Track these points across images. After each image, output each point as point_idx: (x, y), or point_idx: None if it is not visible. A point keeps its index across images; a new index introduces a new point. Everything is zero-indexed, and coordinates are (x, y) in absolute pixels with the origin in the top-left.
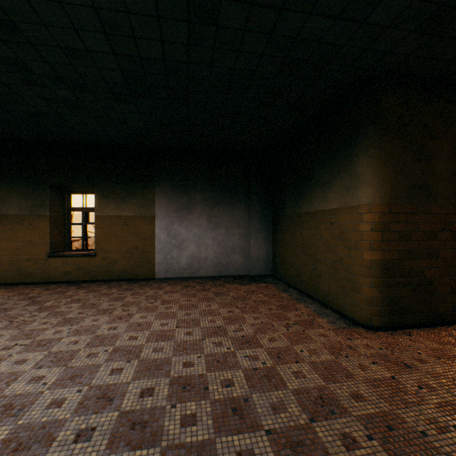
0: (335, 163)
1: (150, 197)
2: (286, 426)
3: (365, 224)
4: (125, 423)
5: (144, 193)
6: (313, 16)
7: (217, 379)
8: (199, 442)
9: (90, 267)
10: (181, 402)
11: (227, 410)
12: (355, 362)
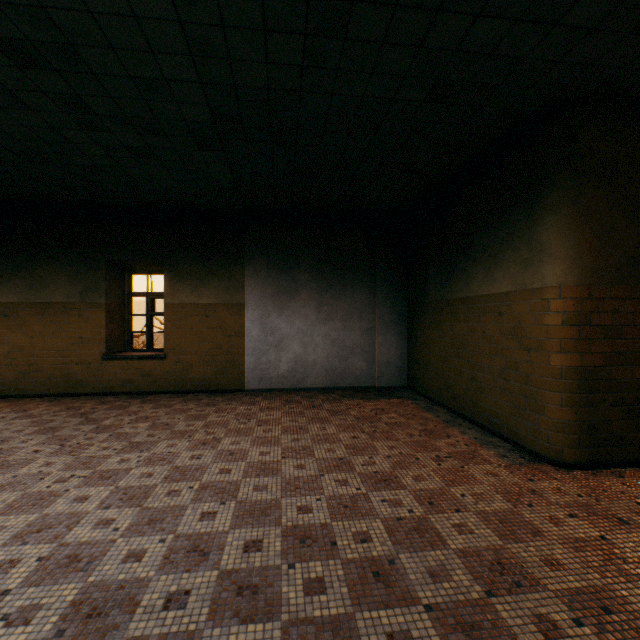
0: (505, 227)
1: (238, 278)
2: (452, 600)
3: (553, 314)
4: (228, 587)
5: (230, 272)
6: (483, 19)
7: (347, 531)
8: (333, 617)
9: (158, 373)
10: (301, 562)
11: (366, 574)
12: (544, 513)
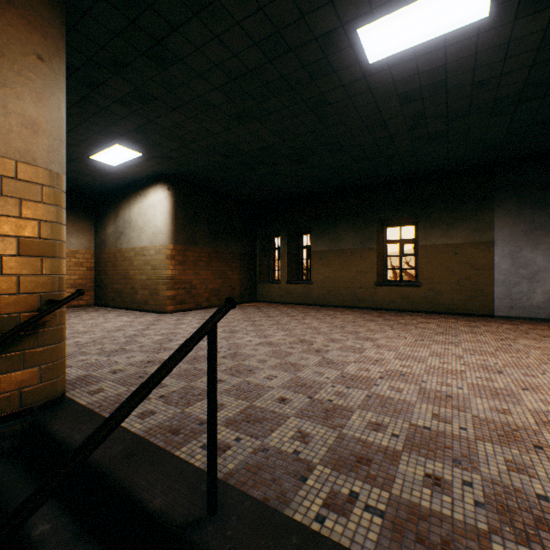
0: None
1: (486, 220)
2: None
3: None
4: None
5: (477, 216)
6: None
7: None
8: None
9: (413, 297)
10: None
11: None
12: None
